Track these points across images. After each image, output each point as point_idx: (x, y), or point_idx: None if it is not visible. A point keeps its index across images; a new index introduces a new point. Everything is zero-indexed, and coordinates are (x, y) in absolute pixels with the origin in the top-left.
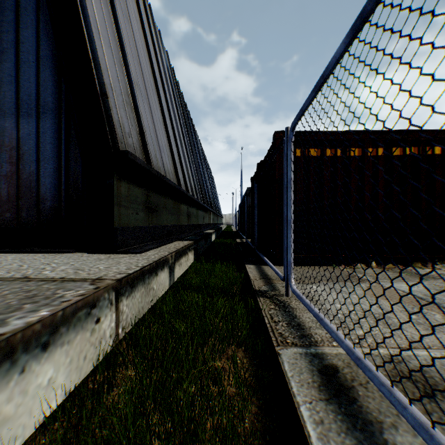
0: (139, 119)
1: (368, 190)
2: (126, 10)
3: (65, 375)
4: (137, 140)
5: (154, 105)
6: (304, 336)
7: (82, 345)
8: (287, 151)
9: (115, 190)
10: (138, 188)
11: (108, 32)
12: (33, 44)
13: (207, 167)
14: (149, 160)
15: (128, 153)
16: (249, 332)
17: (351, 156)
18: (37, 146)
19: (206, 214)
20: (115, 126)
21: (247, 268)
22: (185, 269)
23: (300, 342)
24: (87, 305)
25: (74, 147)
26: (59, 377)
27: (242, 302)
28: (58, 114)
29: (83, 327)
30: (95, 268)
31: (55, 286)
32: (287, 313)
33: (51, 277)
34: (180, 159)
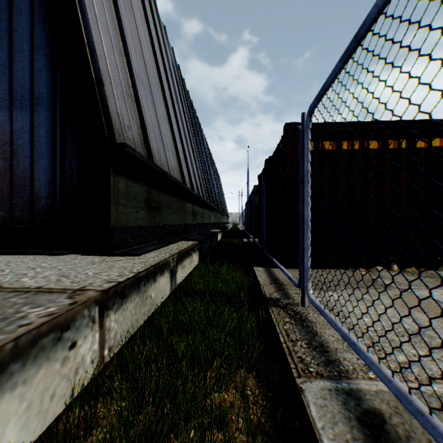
0: (140, 112)
1: (389, 186)
2: (128, 0)
3: (19, 426)
4: (138, 133)
5: (157, 99)
6: (330, 362)
7: (48, 380)
8: (303, 141)
9: (111, 186)
10: (139, 185)
11: (108, 19)
12: (27, 31)
13: (213, 166)
14: (150, 155)
15: (125, 145)
16: (261, 352)
17: (369, 149)
18: (31, 140)
19: (212, 213)
20: (112, 116)
21: (256, 271)
22: (189, 271)
23: (327, 371)
24: (55, 328)
25: (69, 140)
26: (8, 432)
27: (251, 312)
28: (52, 105)
29: (49, 357)
30: (83, 273)
31: (24, 300)
32: (305, 329)
33: (27, 286)
34: (185, 156)
